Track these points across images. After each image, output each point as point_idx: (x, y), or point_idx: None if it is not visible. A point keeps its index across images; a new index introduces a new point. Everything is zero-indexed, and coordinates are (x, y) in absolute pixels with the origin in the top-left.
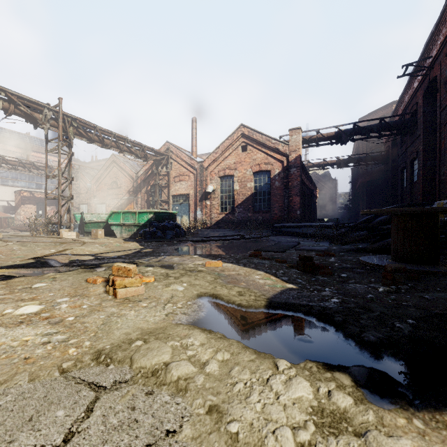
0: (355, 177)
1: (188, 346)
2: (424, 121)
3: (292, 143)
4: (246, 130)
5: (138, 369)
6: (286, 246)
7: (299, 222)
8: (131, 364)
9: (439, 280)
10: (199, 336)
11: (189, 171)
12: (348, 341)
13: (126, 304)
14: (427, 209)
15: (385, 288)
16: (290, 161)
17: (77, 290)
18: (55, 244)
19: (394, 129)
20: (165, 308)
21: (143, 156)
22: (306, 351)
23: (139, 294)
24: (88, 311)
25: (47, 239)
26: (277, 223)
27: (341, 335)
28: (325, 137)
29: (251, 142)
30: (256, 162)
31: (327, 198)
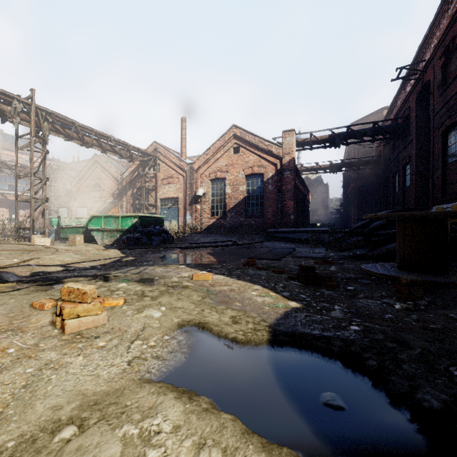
0: (347, 182)
1: (152, 434)
2: (417, 126)
3: (286, 145)
4: (239, 131)
5: None
6: (281, 253)
7: (293, 227)
8: None
9: (455, 292)
10: (172, 411)
11: (178, 173)
12: (396, 406)
13: (76, 343)
14: (440, 214)
15: (402, 304)
16: (283, 164)
17: (13, 320)
18: (22, 253)
19: (388, 133)
20: (131, 348)
21: (128, 156)
22: (341, 431)
23: (99, 325)
24: (12, 359)
25: (16, 246)
26: (270, 228)
27: (383, 393)
28: (319, 140)
29: (243, 143)
30: (249, 164)
31: (319, 203)
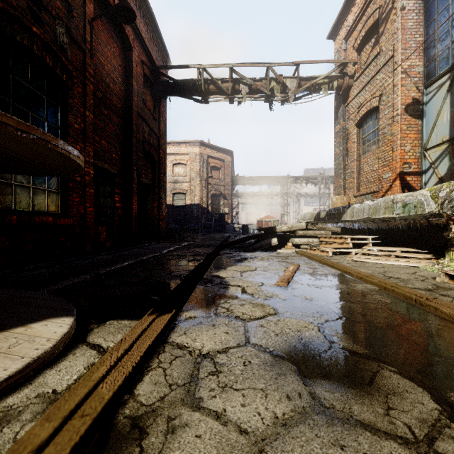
0: None
1: None
2: None
3: None
4: None
5: None
6: None
7: None
8: None
9: None
10: None
11: None
12: None
13: None
14: None
15: None
16: None
17: None
18: None
19: None
20: None
21: None
22: None
23: None
24: None
25: None
26: None
27: None
28: None
29: None
30: None
31: None
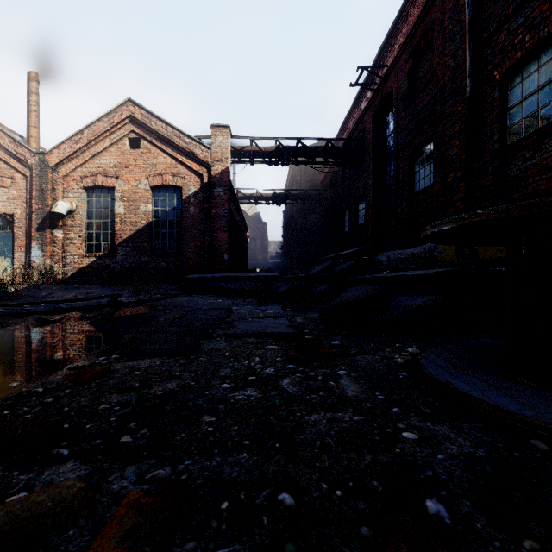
0: (288, 222)
1: None
2: (374, 150)
3: (217, 148)
4: (139, 112)
5: None
6: (202, 325)
7: (227, 272)
8: None
9: None
10: None
11: (13, 168)
12: None
13: None
14: None
15: None
16: (213, 176)
17: None
18: None
19: (342, 157)
20: None
21: None
22: None
23: None
24: None
25: None
26: (193, 273)
27: None
28: (263, 151)
29: (147, 134)
30: (157, 170)
31: (258, 245)
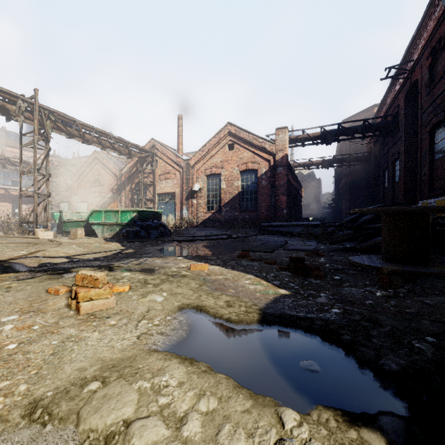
0: (339, 178)
1: (162, 387)
2: (406, 123)
3: (279, 142)
4: (233, 129)
5: (86, 432)
6: (273, 246)
7: (285, 221)
8: (77, 424)
9: (434, 282)
10: (177, 371)
11: (175, 169)
12: (363, 370)
13: (90, 322)
14: (421, 208)
15: (382, 292)
16: (276, 160)
17: (32, 303)
18: (28, 245)
19: (377, 130)
20: (138, 326)
21: (127, 152)
22: (315, 388)
23: (108, 307)
24: (38, 334)
25: (21, 239)
26: (264, 222)
27: (353, 360)
28: (311, 137)
29: (238, 140)
30: (243, 161)
31: (312, 198)
